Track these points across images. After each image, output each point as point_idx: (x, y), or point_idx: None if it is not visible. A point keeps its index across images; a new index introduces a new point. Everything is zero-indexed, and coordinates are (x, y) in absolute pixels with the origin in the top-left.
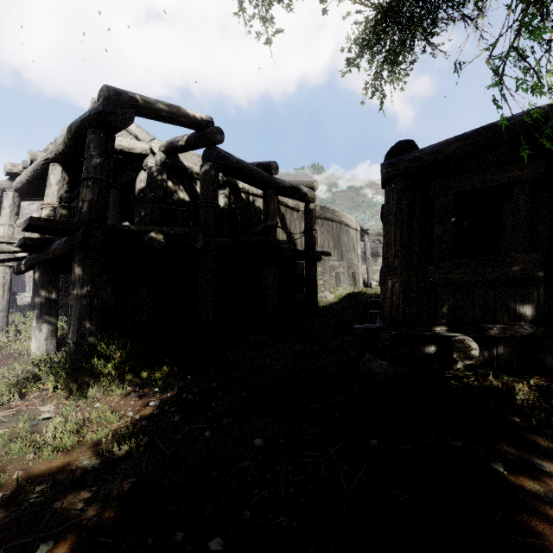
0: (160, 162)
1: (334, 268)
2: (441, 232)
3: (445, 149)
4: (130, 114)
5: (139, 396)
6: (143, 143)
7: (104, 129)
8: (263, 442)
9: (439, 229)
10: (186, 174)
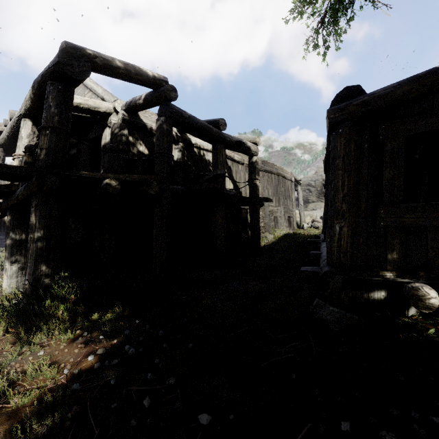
0: (122, 119)
1: (273, 212)
2: (392, 175)
3: (396, 91)
4: (87, 67)
5: (86, 341)
6: (107, 103)
7: (62, 81)
8: (209, 419)
9: (389, 172)
10: (145, 131)
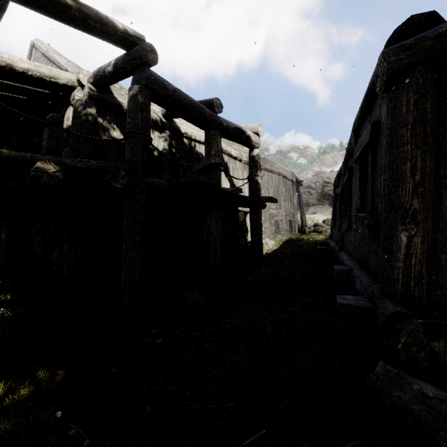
0: (88, 94)
1: (274, 216)
2: None
3: None
4: None
5: None
6: (68, 74)
7: None
8: None
9: None
10: (120, 112)
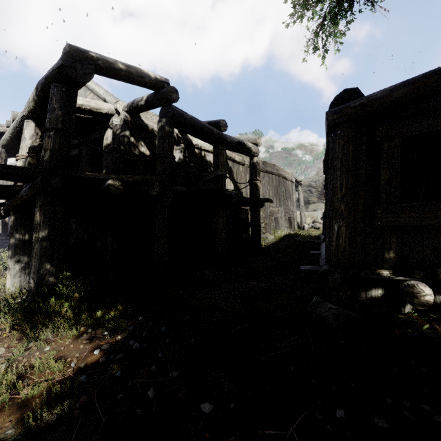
0: (123, 120)
1: (274, 213)
2: (389, 176)
3: (393, 94)
4: (90, 70)
5: (90, 338)
6: (109, 104)
7: (65, 83)
8: (211, 408)
9: (386, 173)
10: (147, 132)
